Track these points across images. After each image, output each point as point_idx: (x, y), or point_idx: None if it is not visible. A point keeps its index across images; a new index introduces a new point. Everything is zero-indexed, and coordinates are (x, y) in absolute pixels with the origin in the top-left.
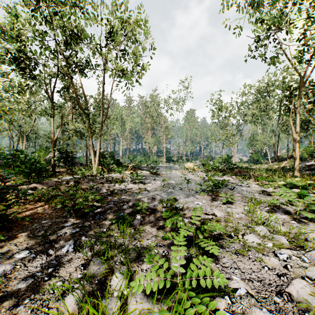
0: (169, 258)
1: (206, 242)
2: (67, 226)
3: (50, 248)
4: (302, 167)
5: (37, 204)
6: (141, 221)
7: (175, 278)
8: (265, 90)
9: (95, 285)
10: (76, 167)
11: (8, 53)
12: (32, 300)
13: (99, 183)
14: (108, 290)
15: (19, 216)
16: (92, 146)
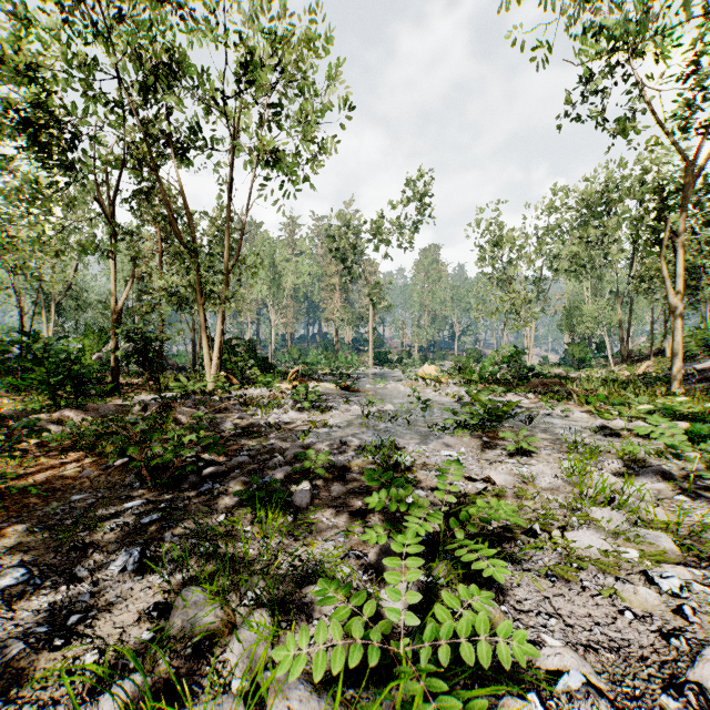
0: (379, 588)
1: (474, 547)
2: (131, 508)
3: (83, 563)
4: (686, 375)
5: (67, 456)
6: (314, 496)
7: (394, 646)
8: (600, 200)
9: (184, 661)
10: (169, 375)
11: (8, 109)
12: (11, 705)
13: (219, 409)
14: (217, 674)
15: (18, 485)
16: (205, 327)
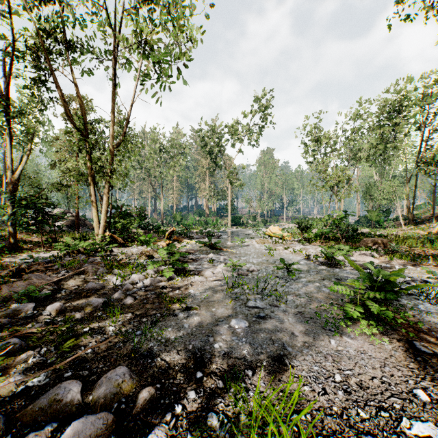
0: None
1: None
2: None
3: None
4: None
5: None
6: None
7: None
8: (394, 108)
9: None
10: (76, 234)
11: None
12: None
13: (80, 273)
14: None
15: None
16: (94, 195)
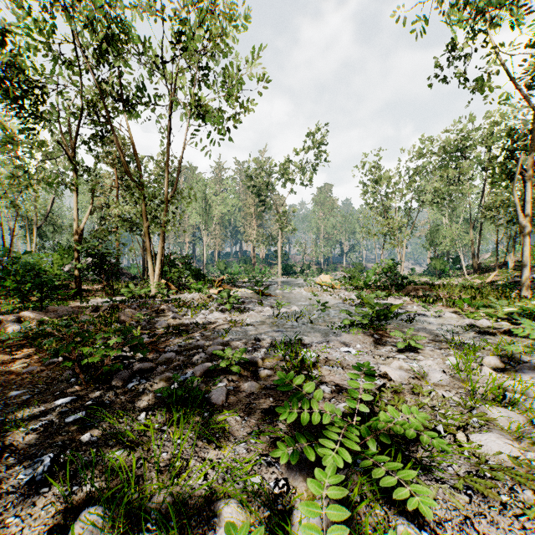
0: (291, 504)
1: (390, 464)
2: (60, 405)
3: None
4: None
5: (21, 352)
6: (229, 393)
7: None
8: (457, 147)
9: None
10: (123, 282)
11: None
12: None
13: (158, 310)
14: None
15: None
16: (149, 244)
